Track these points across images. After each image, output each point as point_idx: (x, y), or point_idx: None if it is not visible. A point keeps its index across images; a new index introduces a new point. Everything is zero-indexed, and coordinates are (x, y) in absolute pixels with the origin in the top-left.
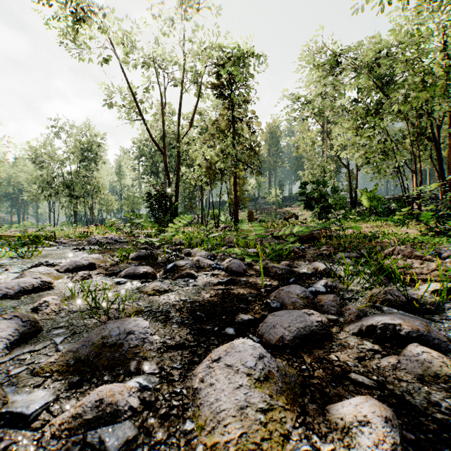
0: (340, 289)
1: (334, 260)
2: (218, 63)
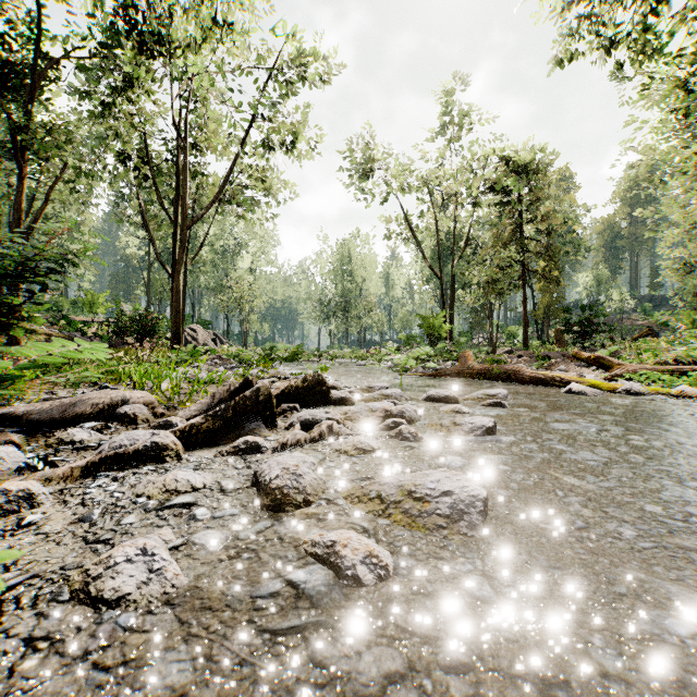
0: None
1: None
2: (495, 179)
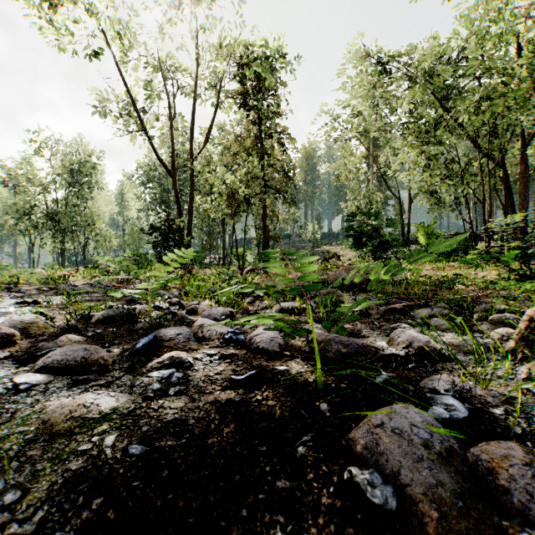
0: (483, 398)
1: (415, 319)
2: (243, 60)
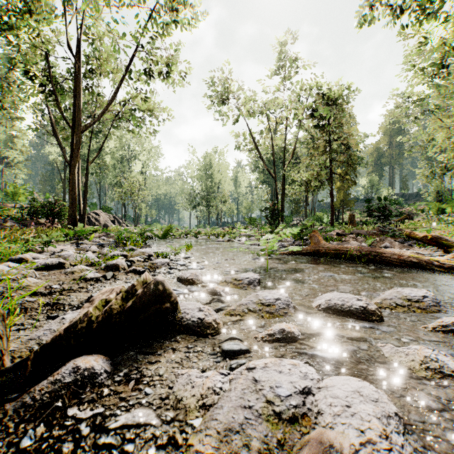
0: None
1: None
2: (313, 108)
